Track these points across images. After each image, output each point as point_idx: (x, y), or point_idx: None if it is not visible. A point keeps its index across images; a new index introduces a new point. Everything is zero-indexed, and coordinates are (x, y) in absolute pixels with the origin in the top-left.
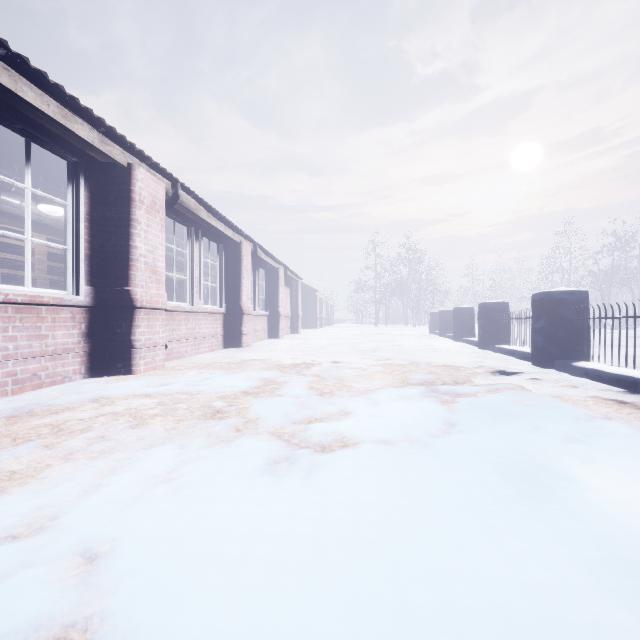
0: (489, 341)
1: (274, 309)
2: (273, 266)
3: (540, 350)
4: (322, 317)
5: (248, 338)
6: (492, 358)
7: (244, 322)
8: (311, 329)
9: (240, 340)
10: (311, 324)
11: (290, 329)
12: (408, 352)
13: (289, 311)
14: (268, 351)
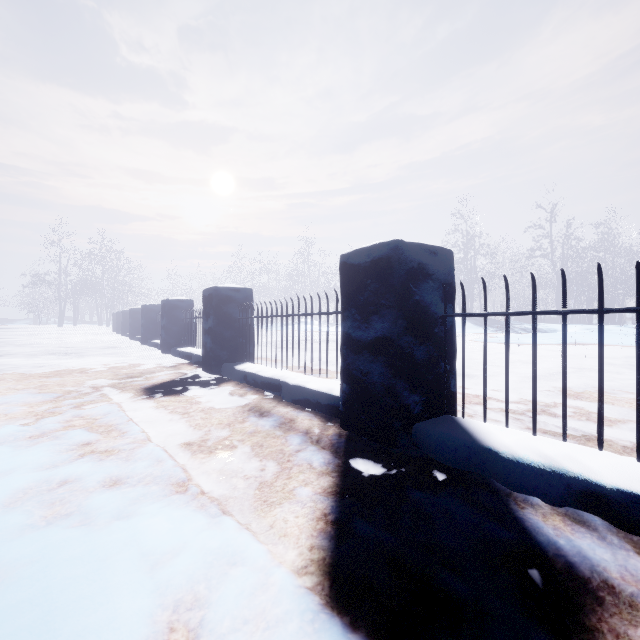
0: (135, 334)
1: None
2: None
3: (142, 335)
4: None
5: None
6: (127, 343)
7: None
8: None
9: None
10: None
11: None
12: (66, 344)
13: None
14: None
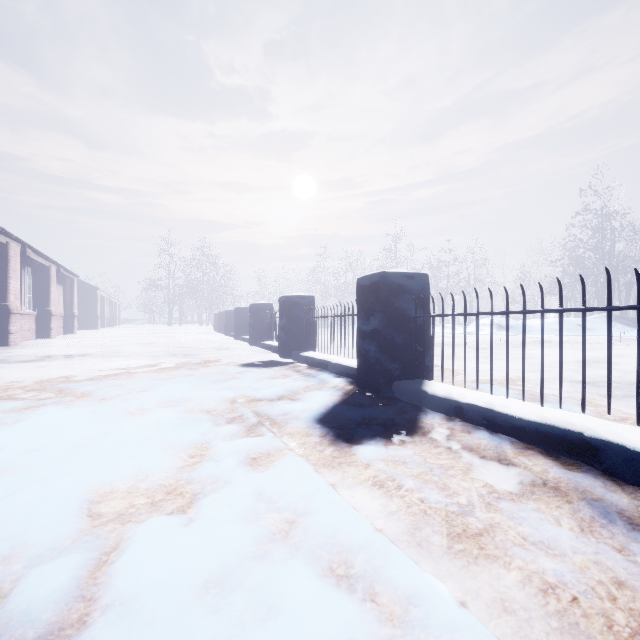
0: (240, 334)
1: (44, 308)
2: (43, 264)
3: (251, 336)
4: (104, 317)
5: (16, 337)
6: (234, 344)
7: (12, 321)
8: (90, 330)
9: (7, 339)
10: (90, 324)
11: (63, 329)
12: (180, 343)
13: (62, 310)
14: (44, 348)
